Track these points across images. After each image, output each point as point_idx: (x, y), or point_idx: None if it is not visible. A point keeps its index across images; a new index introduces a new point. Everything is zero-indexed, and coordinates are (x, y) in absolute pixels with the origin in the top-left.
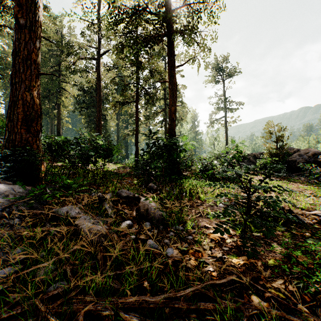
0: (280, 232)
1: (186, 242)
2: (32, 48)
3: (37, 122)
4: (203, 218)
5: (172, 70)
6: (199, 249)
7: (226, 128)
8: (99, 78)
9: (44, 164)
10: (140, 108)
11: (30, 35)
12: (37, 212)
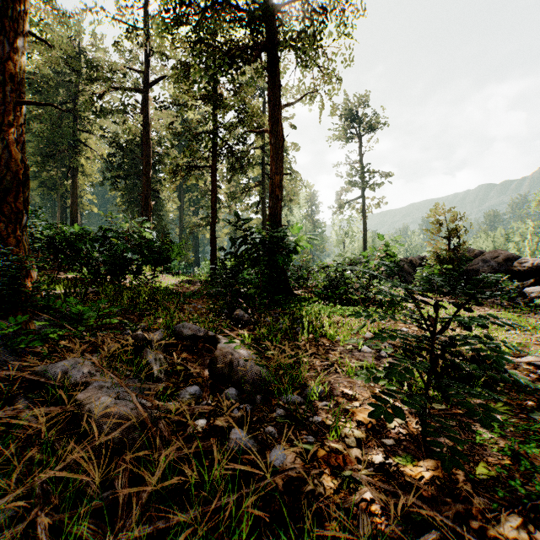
0: (480, 400)
1: (310, 429)
2: (9, 51)
3: (19, 195)
4: (338, 377)
5: (276, 113)
6: (337, 446)
7: (365, 216)
8: (146, 126)
9: (33, 276)
10: (220, 179)
11: (4, 26)
12: (1, 374)
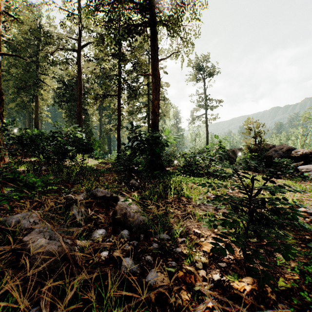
0: None
1: (174, 257)
2: None
3: None
4: (191, 221)
5: (155, 64)
6: (190, 268)
7: (207, 125)
8: (79, 71)
9: (6, 160)
10: (123, 103)
11: None
12: None
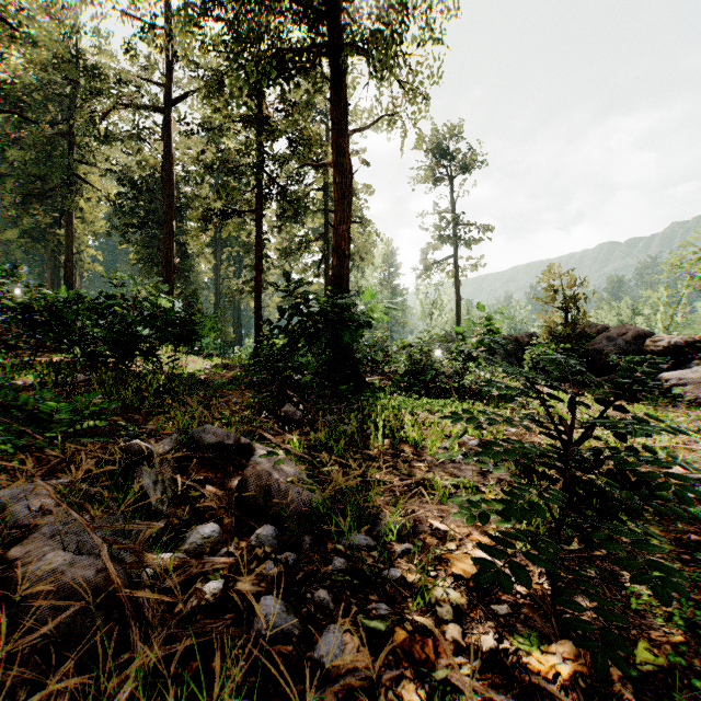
0: None
1: (383, 592)
2: None
3: None
4: (424, 502)
5: (342, 140)
6: (424, 621)
7: (458, 281)
8: (168, 156)
9: None
10: (269, 230)
11: None
12: None
